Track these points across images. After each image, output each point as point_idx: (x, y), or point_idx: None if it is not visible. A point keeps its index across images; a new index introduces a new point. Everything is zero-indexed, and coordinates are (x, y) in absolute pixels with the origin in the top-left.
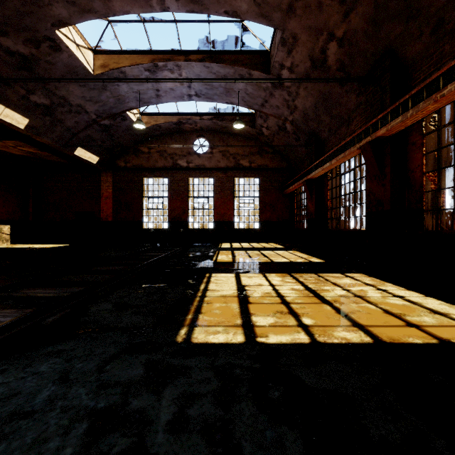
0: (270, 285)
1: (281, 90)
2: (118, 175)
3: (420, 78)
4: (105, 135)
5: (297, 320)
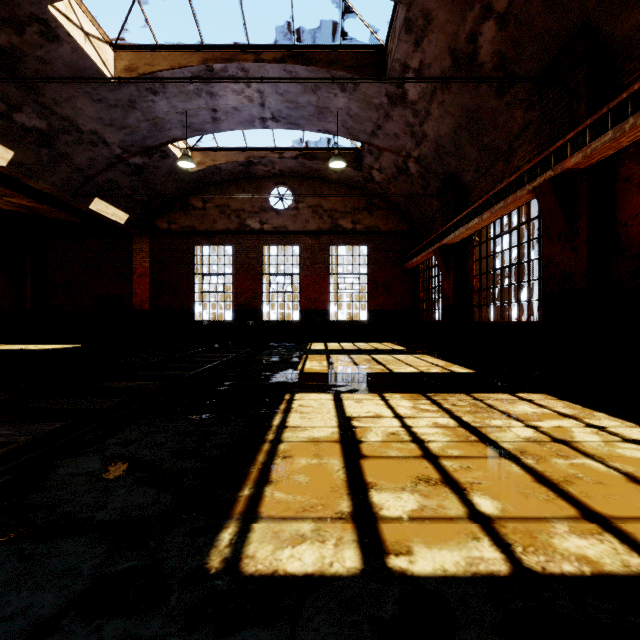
0: (395, 417)
1: (402, 108)
2: (158, 241)
3: (639, 70)
4: (137, 180)
5: (464, 501)
